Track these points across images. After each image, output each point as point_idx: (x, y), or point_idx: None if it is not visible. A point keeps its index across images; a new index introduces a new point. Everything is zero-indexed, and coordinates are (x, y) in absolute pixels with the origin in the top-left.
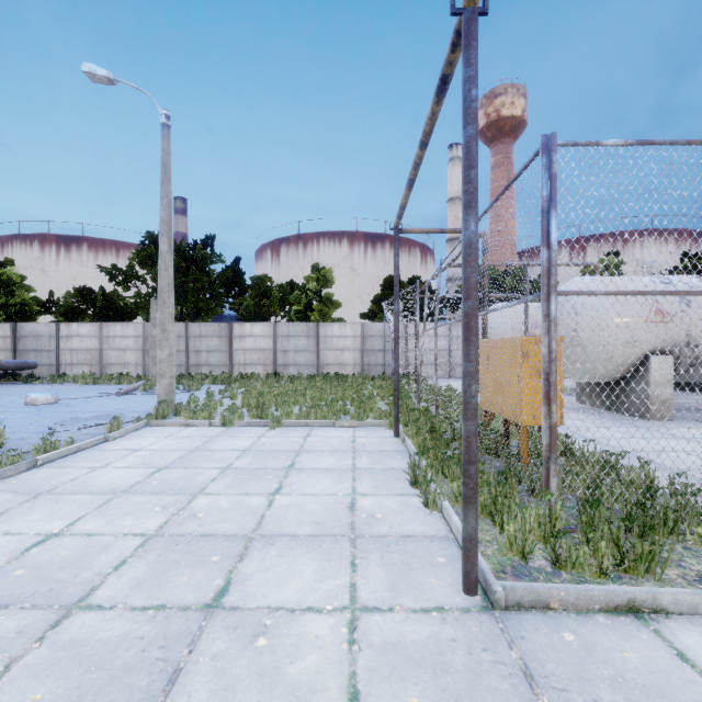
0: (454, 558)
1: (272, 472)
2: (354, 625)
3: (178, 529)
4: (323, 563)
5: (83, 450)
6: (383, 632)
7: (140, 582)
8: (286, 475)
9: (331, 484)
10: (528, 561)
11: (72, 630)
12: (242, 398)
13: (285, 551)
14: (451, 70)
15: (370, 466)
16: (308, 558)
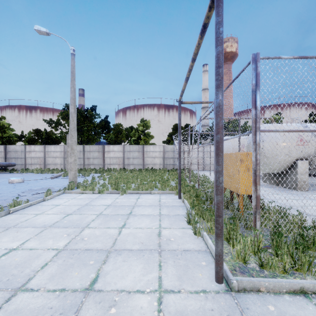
0: (210, 262)
1: (121, 216)
2: (161, 301)
3: (74, 246)
4: (145, 265)
5: (33, 205)
6: (175, 305)
7: (53, 276)
8: (128, 218)
9: (149, 222)
10: (247, 264)
11: (16, 303)
12: (108, 180)
13: (126, 258)
14: (208, 21)
15: (167, 213)
16: (138, 262)
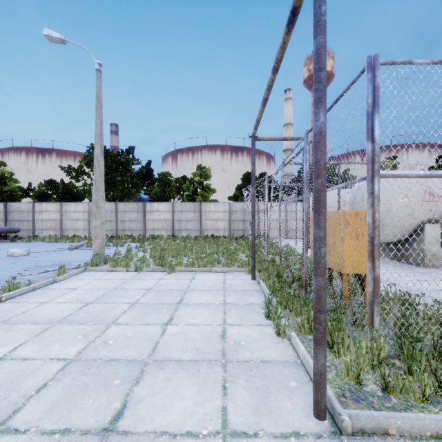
0: (303, 382)
1: (166, 306)
2: None
3: (92, 354)
4: (200, 386)
5: (37, 289)
6: None
7: (54, 405)
8: (176, 309)
9: (208, 316)
10: (362, 386)
11: None
12: (150, 252)
13: (172, 375)
14: (300, 3)
15: (235, 302)
16: (189, 382)
